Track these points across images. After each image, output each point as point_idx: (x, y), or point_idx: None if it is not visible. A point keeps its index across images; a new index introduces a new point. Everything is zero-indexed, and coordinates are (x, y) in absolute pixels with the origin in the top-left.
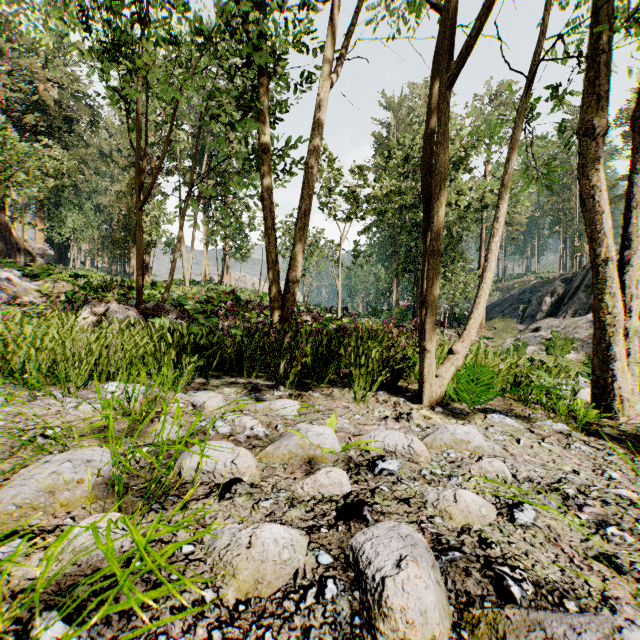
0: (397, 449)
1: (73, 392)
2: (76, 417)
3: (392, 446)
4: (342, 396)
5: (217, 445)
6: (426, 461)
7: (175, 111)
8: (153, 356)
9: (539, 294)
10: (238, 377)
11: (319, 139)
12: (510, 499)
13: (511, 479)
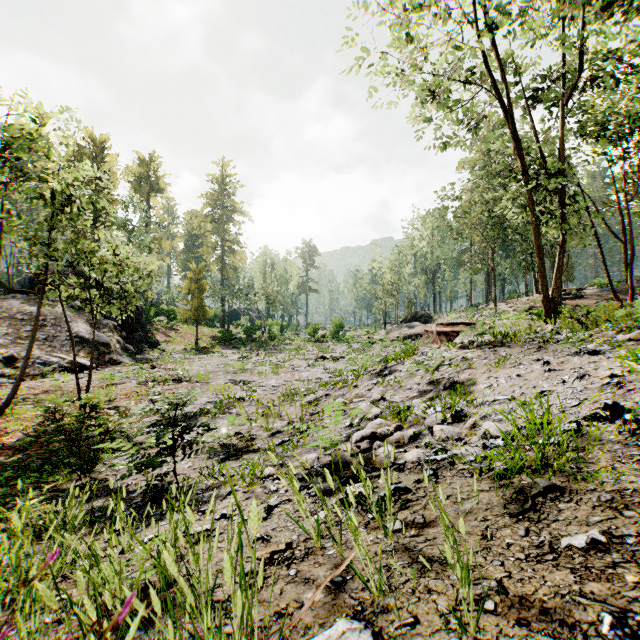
0: None
1: None
2: None
3: None
4: None
5: None
6: None
7: None
8: None
9: None
10: None
11: None
12: None
13: None
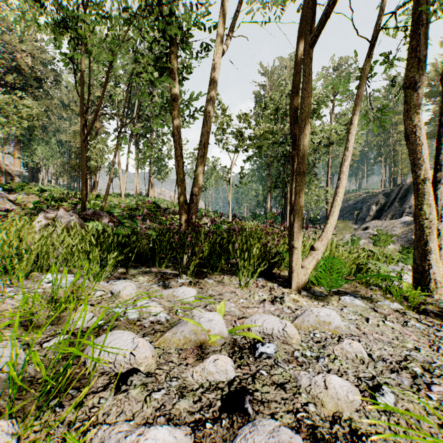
0: (273, 332)
1: (15, 283)
2: (11, 306)
3: (269, 330)
4: (230, 282)
5: (120, 336)
6: (297, 343)
7: (109, 70)
8: (84, 252)
9: (368, 204)
10: (152, 267)
11: (215, 91)
12: (370, 380)
13: (367, 358)
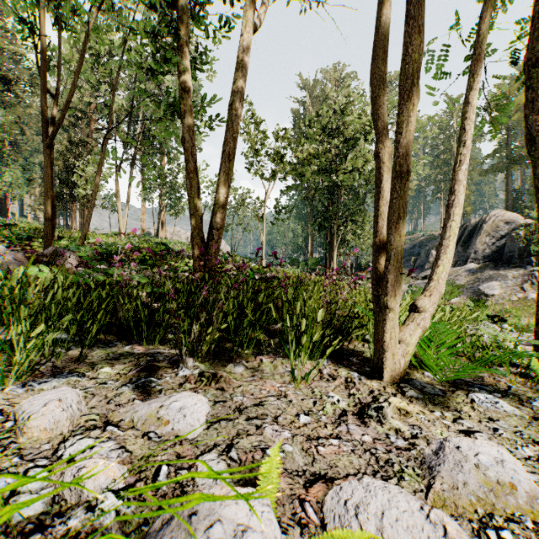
0: None
1: None
2: None
3: None
4: (274, 370)
5: None
6: None
7: (86, 40)
8: None
9: (426, 248)
10: (136, 343)
11: (244, 80)
12: None
13: None
